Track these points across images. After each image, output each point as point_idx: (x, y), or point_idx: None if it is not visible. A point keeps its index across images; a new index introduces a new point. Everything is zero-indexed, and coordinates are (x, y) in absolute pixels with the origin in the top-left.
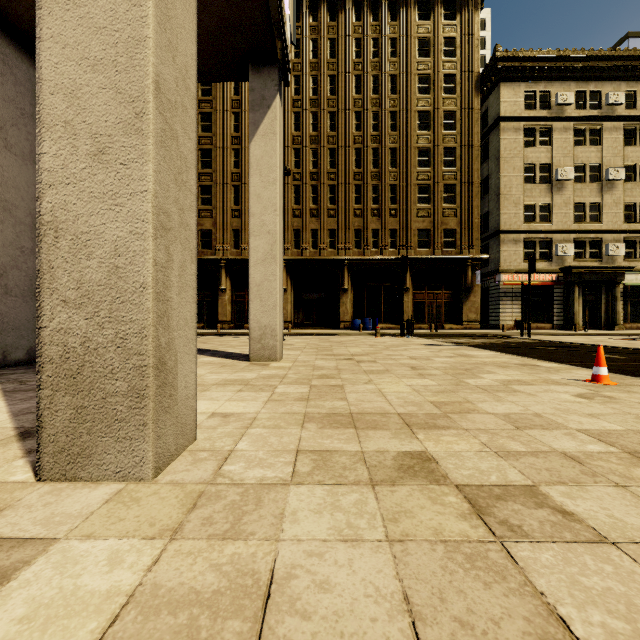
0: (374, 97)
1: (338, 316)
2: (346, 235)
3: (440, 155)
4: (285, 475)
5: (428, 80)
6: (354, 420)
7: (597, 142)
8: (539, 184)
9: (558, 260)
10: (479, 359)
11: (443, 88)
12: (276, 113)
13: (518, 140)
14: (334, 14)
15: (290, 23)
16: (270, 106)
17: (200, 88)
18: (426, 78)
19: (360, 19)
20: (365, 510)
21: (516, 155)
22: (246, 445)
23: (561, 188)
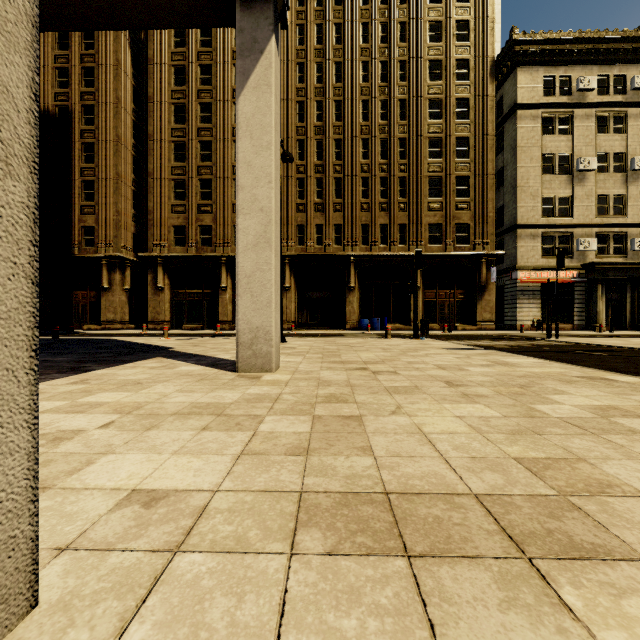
0: (382, 84)
1: (344, 316)
2: (353, 230)
3: (452, 145)
4: None
5: (440, 66)
6: (397, 519)
7: (621, 130)
8: (559, 175)
9: (579, 256)
10: (525, 369)
11: (455, 74)
12: (271, 59)
13: (536, 128)
14: None
15: None
16: (263, 51)
17: (200, 77)
18: (437, 64)
19: (367, 2)
20: None
21: (534, 144)
22: None
23: (582, 179)
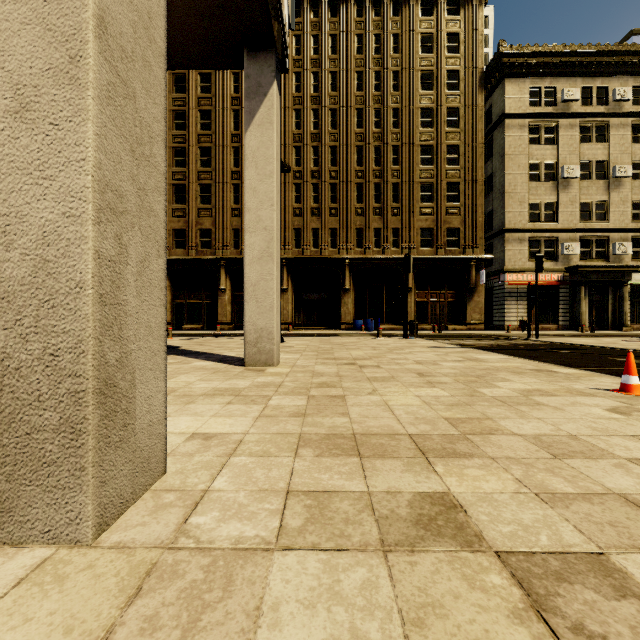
0: (376, 94)
1: (339, 316)
2: (348, 234)
3: (443, 153)
4: (269, 533)
5: (431, 76)
6: (358, 444)
7: (604, 139)
8: (544, 182)
9: (564, 259)
10: (490, 364)
11: (446, 84)
12: (273, 101)
13: (523, 137)
14: (335, 10)
15: (288, 6)
16: (267, 94)
17: (199, 85)
18: (429, 74)
19: (362, 15)
20: (376, 601)
21: (521, 152)
22: (225, 482)
23: (567, 186)
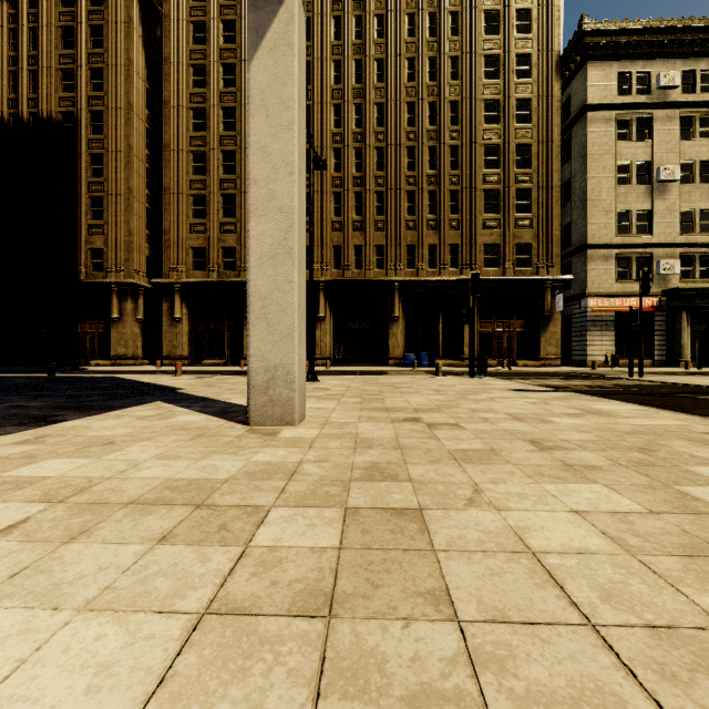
0: (431, 84)
1: (387, 350)
2: (397, 252)
3: (512, 153)
4: None
5: (497, 62)
6: None
7: None
8: (636, 187)
9: (660, 281)
10: (630, 421)
11: (515, 71)
12: (293, 11)
13: (609, 133)
14: None
15: None
16: None
17: (222, 78)
18: (494, 60)
19: None
20: None
21: (607, 151)
22: None
23: (664, 191)
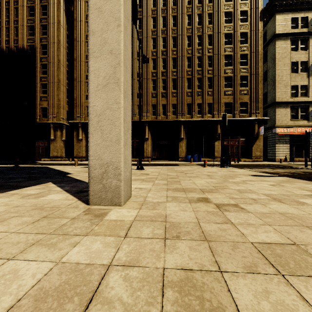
0: (198, 27)
1: (177, 153)
2: (182, 107)
3: (238, 58)
4: None
5: (231, 15)
6: None
7: None
8: (300, 73)
9: None
10: None
11: (240, 19)
12: None
13: (287, 47)
14: None
15: None
16: None
17: None
18: (229, 14)
19: None
20: None
21: (286, 56)
22: None
23: None
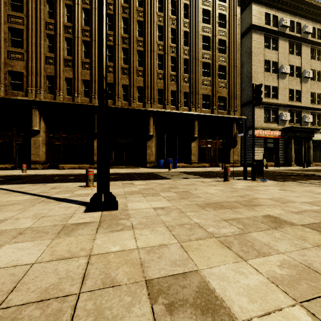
0: None
1: (145, 157)
2: (151, 92)
3: (216, 43)
4: None
5: None
6: None
7: (298, 54)
8: (272, 74)
9: (281, 123)
10: None
11: None
12: None
13: (261, 43)
14: None
15: None
16: None
17: None
18: None
19: None
20: None
21: (260, 52)
22: None
23: (283, 78)
